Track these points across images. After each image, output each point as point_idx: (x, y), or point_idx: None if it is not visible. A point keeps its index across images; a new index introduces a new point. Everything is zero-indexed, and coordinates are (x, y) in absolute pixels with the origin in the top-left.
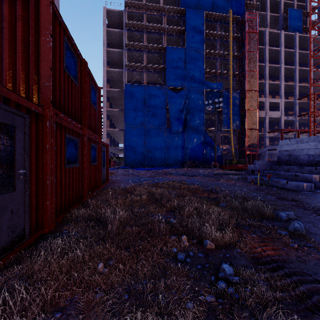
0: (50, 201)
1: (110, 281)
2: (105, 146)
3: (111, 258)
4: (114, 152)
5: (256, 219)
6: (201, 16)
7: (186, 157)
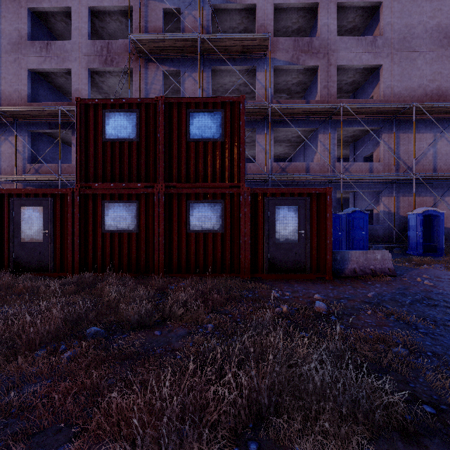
0: (71, 256)
1: None
2: (303, 194)
3: None
4: None
5: None
6: None
7: None
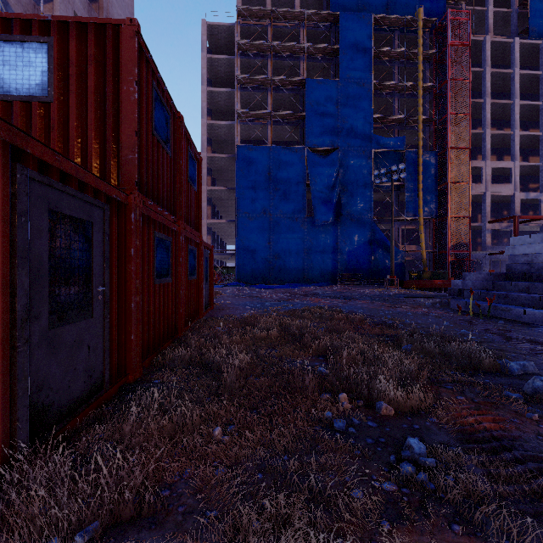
0: (135, 335)
1: (234, 453)
2: (208, 249)
3: (231, 422)
4: (218, 258)
5: (465, 372)
6: (367, 23)
7: (340, 267)
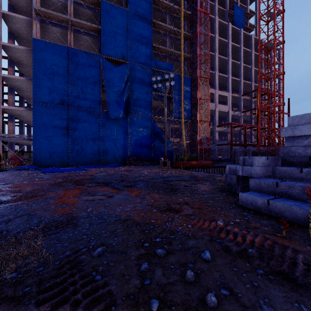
0: None
1: None
2: None
3: None
4: (27, 144)
5: None
6: None
7: (129, 152)
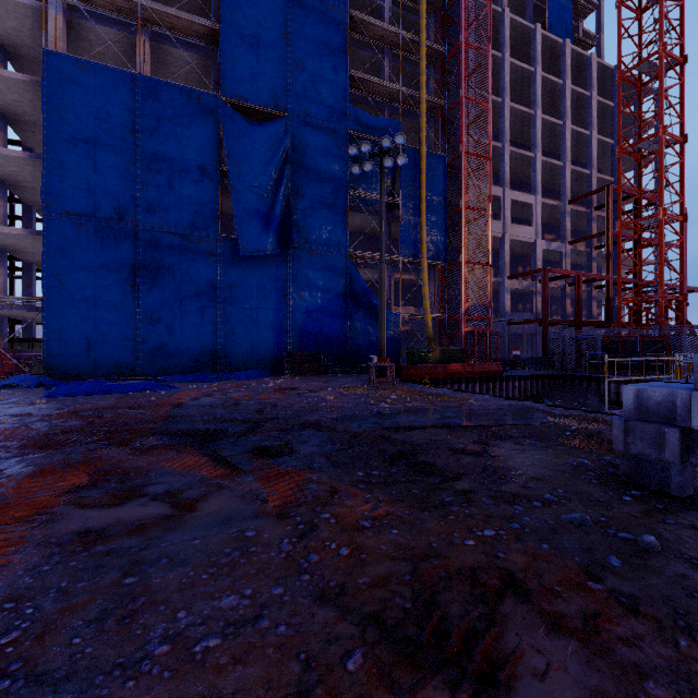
0: None
1: None
2: None
3: None
4: None
5: None
6: None
7: (290, 341)
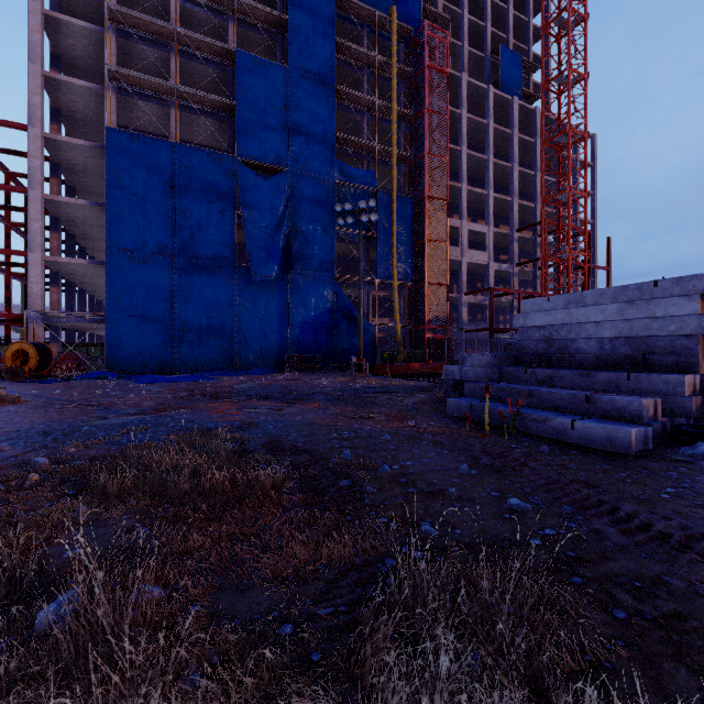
0: None
1: None
2: None
3: None
4: (82, 329)
5: None
6: (328, 0)
7: (289, 346)
